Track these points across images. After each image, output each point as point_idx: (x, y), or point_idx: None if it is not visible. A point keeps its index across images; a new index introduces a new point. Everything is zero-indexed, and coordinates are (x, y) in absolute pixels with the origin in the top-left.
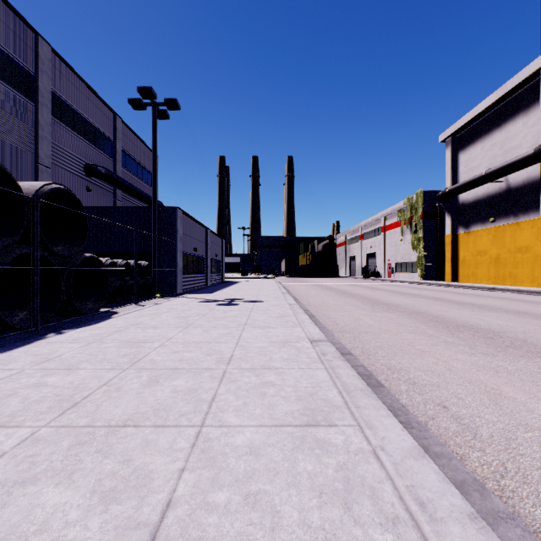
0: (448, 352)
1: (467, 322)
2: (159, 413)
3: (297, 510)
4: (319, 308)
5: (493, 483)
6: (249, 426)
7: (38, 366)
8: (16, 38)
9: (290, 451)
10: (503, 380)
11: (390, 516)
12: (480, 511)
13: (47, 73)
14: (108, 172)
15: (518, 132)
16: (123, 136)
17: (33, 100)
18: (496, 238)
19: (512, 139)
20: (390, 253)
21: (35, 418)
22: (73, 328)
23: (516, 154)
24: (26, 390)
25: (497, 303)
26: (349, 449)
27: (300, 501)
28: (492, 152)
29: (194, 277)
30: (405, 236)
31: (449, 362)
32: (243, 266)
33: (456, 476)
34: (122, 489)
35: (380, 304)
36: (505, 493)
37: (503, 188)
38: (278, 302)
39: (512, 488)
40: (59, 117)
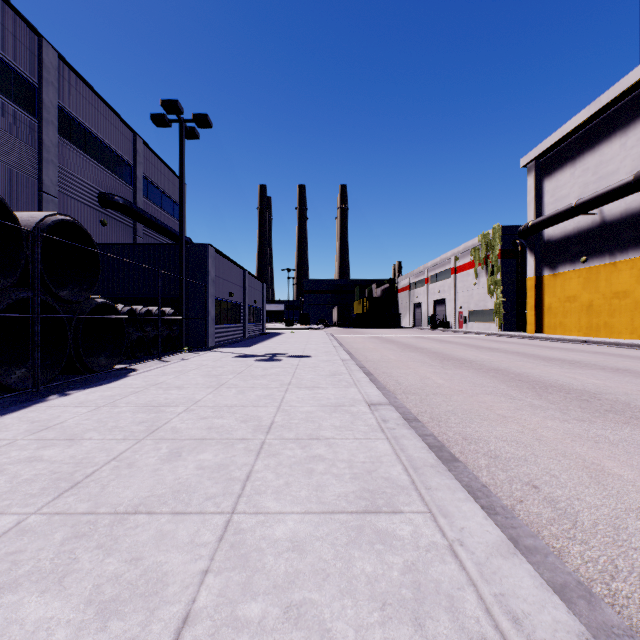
0: (535, 418)
1: (557, 381)
2: (179, 496)
3: (353, 627)
4: (378, 365)
5: (601, 586)
6: (292, 513)
7: (34, 436)
8: (16, 42)
9: (344, 547)
10: (605, 453)
11: (475, 637)
12: (589, 626)
13: (54, 84)
14: (127, 202)
15: (615, 155)
16: (145, 160)
17: (36, 116)
18: (588, 282)
19: (608, 163)
20: (461, 299)
21: (23, 503)
22: (81, 388)
23: (613, 181)
24: (16, 467)
25: (591, 359)
26: (419, 543)
27: (357, 615)
28: (583, 179)
29: (229, 328)
30: (480, 279)
31: (537, 430)
32: (288, 315)
33: (555, 578)
34: (127, 599)
35: (451, 360)
36: (617, 600)
37: (597, 221)
38: (329, 357)
39: (626, 593)
40: (68, 137)
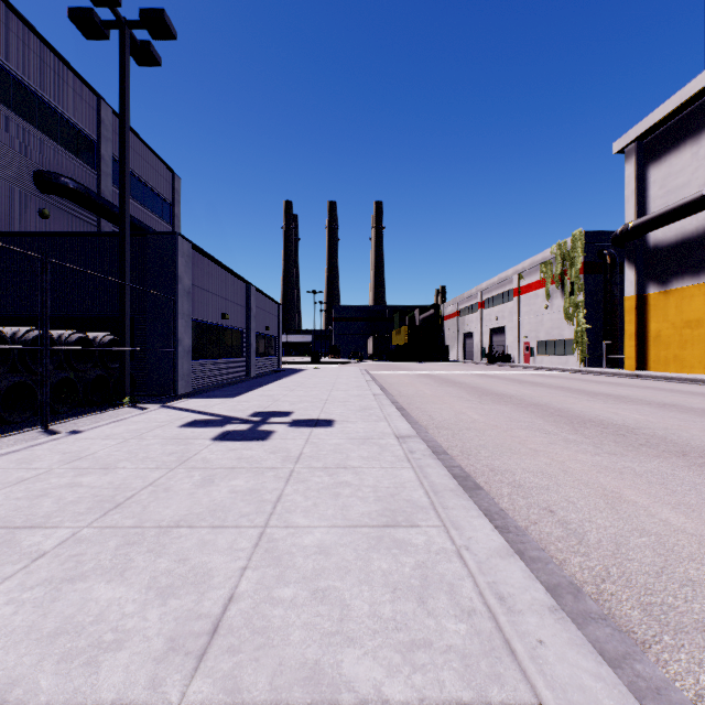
0: None
1: None
2: None
3: None
4: (464, 440)
5: None
6: None
7: None
8: None
9: None
10: None
11: None
12: None
13: None
14: (79, 186)
15: None
16: (117, 137)
17: None
18: None
19: None
20: (527, 326)
21: None
22: None
23: None
24: None
25: None
26: None
27: None
28: None
29: (223, 364)
30: (553, 301)
31: None
32: (314, 346)
33: None
34: None
35: (588, 424)
36: None
37: None
38: (369, 425)
39: None
40: None
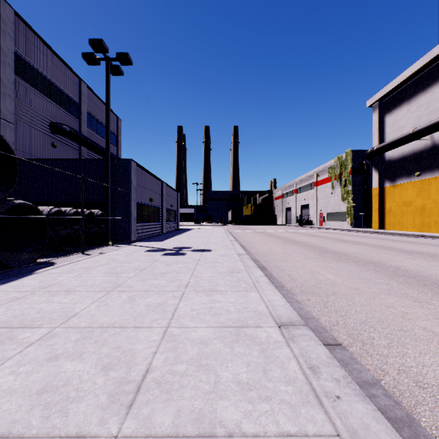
0: None
1: None
2: None
3: None
4: (268, 258)
5: None
6: None
7: None
8: None
9: None
10: None
11: None
12: None
13: (10, 34)
14: (72, 130)
15: None
16: (89, 100)
17: None
18: (422, 190)
19: (438, 100)
20: (321, 204)
21: None
22: None
23: None
24: None
25: None
26: None
27: None
28: (417, 113)
29: (150, 225)
30: (335, 189)
31: None
32: (196, 216)
33: None
34: None
35: (328, 253)
36: None
37: (428, 145)
38: (226, 251)
39: None
40: (23, 78)
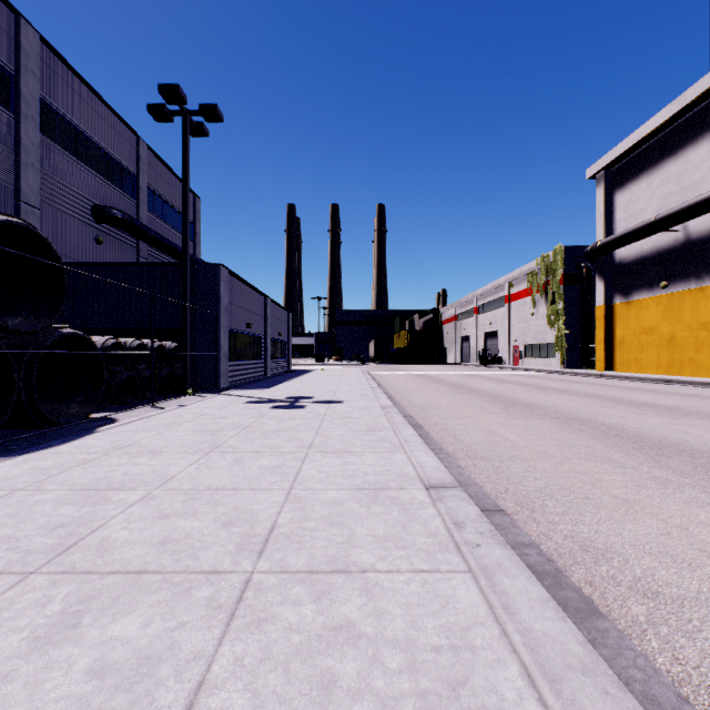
0: (674, 505)
1: (666, 437)
2: None
3: None
4: (426, 413)
5: None
6: None
7: None
8: None
9: None
10: None
11: None
12: None
13: (34, 72)
14: (127, 216)
15: (702, 160)
16: (150, 169)
17: (12, 110)
18: (670, 310)
19: (694, 170)
20: (516, 331)
21: None
22: (14, 454)
23: (700, 191)
24: None
25: (689, 404)
26: None
27: None
28: (663, 190)
29: (247, 365)
30: (538, 308)
31: (690, 529)
32: (318, 349)
33: None
34: None
35: (517, 405)
36: None
37: (680, 239)
38: (365, 402)
39: None
40: (54, 137)
